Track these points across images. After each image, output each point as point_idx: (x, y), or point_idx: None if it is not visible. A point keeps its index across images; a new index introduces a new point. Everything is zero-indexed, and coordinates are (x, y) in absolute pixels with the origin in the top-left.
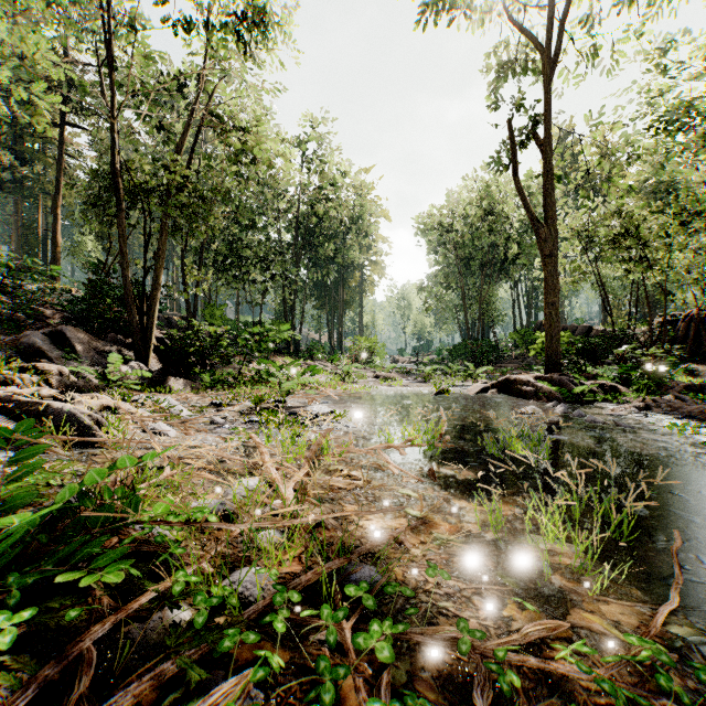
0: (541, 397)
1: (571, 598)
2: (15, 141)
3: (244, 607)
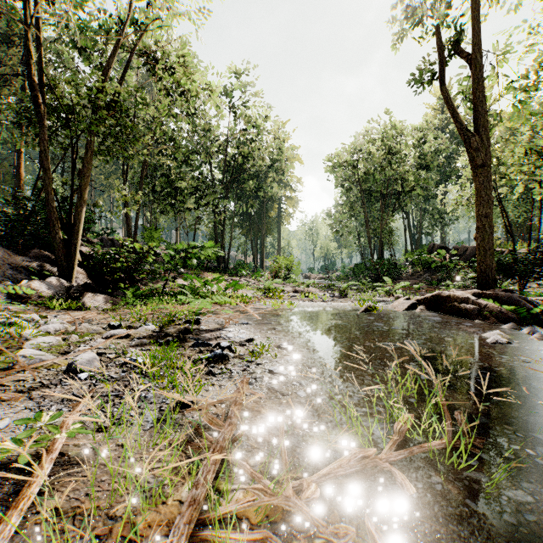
0: (487, 317)
1: None
2: None
3: None
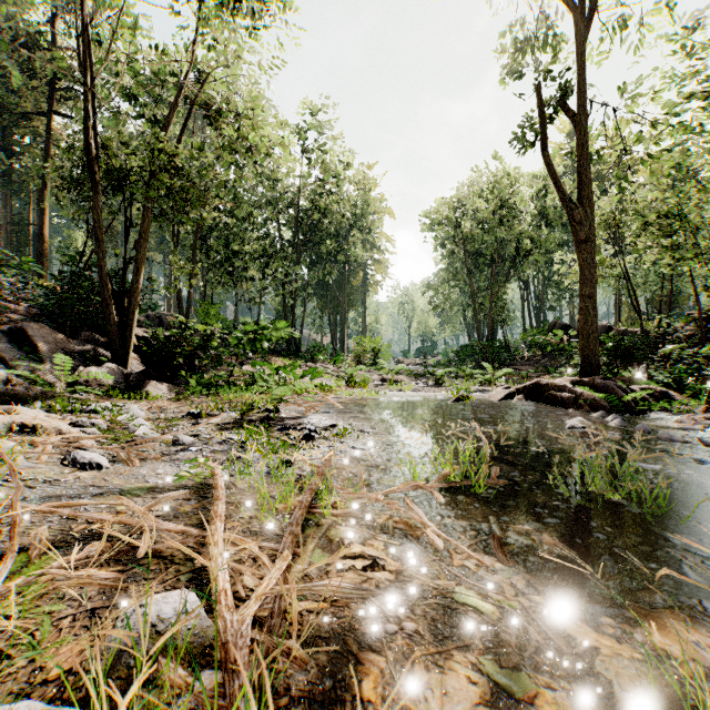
0: (582, 405)
1: None
2: (4, 134)
3: None
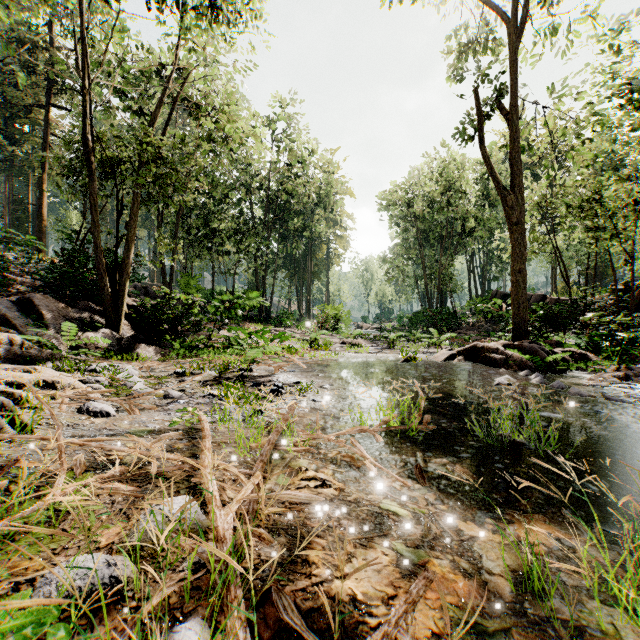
0: (511, 365)
1: None
2: (6, 123)
3: None
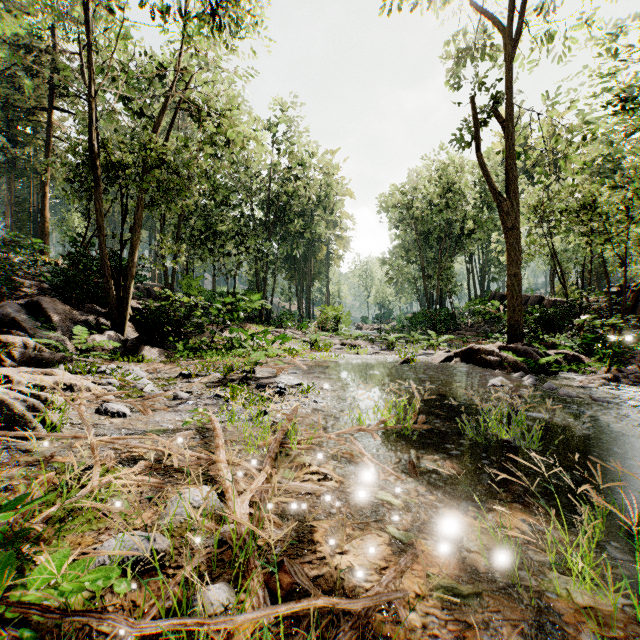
0: (506, 367)
1: None
2: (9, 125)
3: None
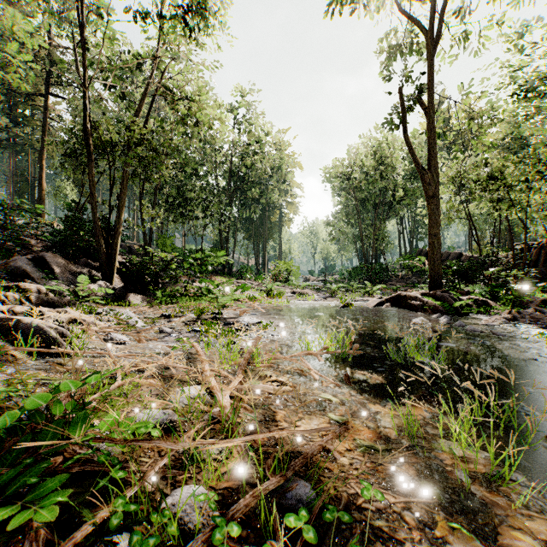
0: (427, 310)
1: (496, 512)
2: (10, 108)
3: (183, 533)
